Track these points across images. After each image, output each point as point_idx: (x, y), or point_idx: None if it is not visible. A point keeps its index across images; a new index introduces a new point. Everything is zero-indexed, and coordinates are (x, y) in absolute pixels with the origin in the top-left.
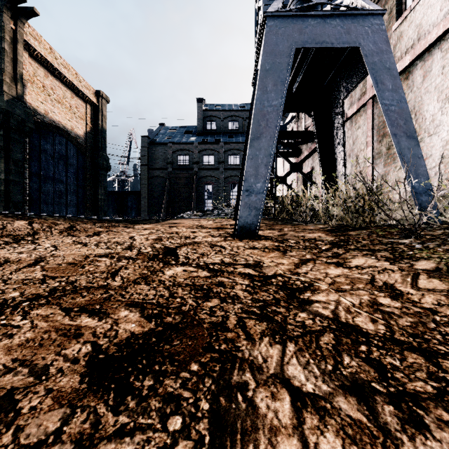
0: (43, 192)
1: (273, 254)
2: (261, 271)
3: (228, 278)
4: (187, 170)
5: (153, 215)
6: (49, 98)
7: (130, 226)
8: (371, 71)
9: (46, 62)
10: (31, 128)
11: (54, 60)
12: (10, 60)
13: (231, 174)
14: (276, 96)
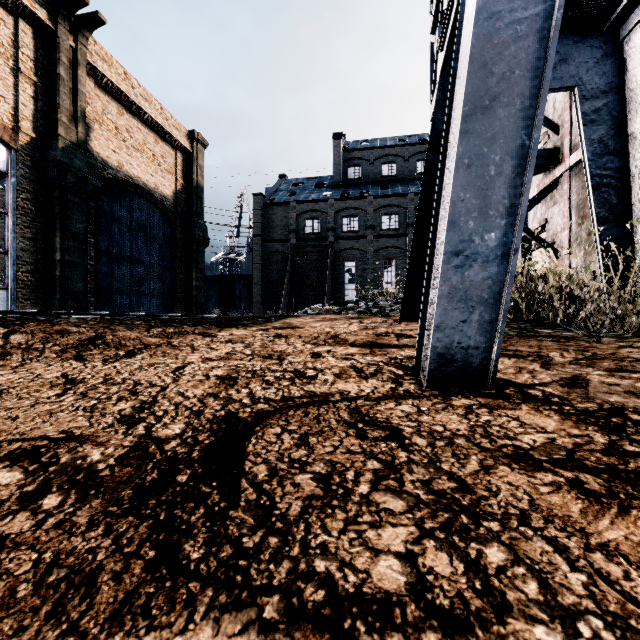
0: (116, 278)
1: None
2: None
3: None
4: (318, 240)
5: (270, 308)
6: (124, 145)
7: (210, 333)
8: None
9: (119, 92)
10: (96, 186)
11: (130, 90)
12: (68, 91)
13: (385, 244)
14: None
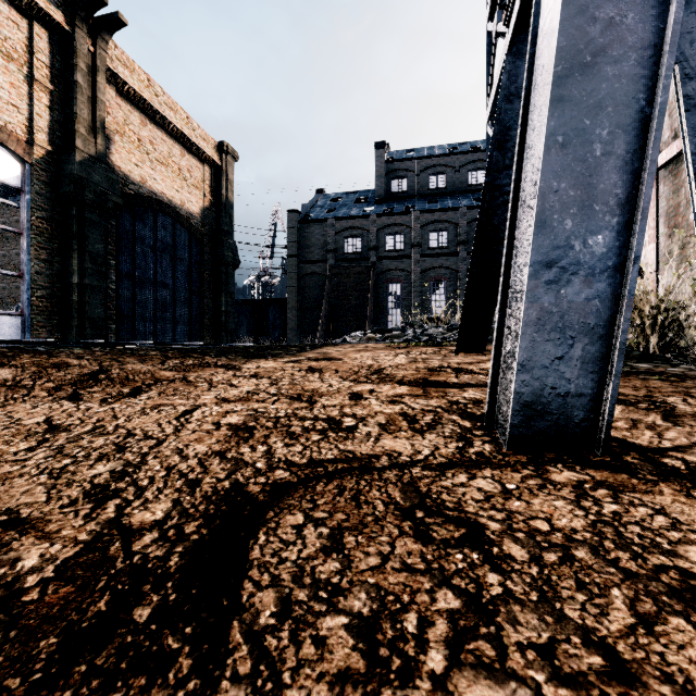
0: (139, 303)
1: None
2: None
3: None
4: (359, 261)
5: (306, 335)
6: (147, 158)
7: (234, 366)
8: None
9: (142, 101)
10: (116, 203)
11: (154, 98)
12: (86, 100)
13: (433, 264)
14: None
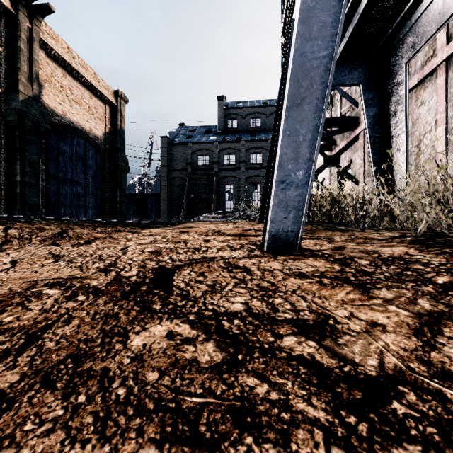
0: (61, 194)
1: (344, 292)
2: (342, 355)
3: (265, 382)
4: (207, 170)
5: (173, 217)
6: (67, 99)
7: (136, 231)
8: None
9: (64, 61)
10: (47, 128)
11: (71, 60)
12: (26, 59)
13: (253, 174)
14: (324, 44)
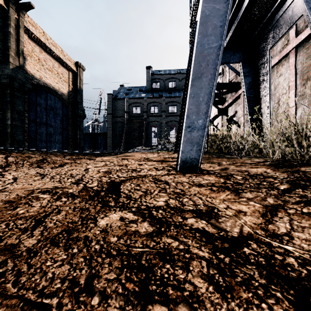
0: (39, 133)
1: (225, 195)
2: (220, 227)
3: (177, 241)
4: (139, 117)
5: (116, 149)
6: (43, 67)
7: (92, 158)
8: (310, 10)
9: (40, 42)
10: (29, 88)
11: (46, 41)
12: (14, 40)
13: (170, 119)
14: (215, 39)
